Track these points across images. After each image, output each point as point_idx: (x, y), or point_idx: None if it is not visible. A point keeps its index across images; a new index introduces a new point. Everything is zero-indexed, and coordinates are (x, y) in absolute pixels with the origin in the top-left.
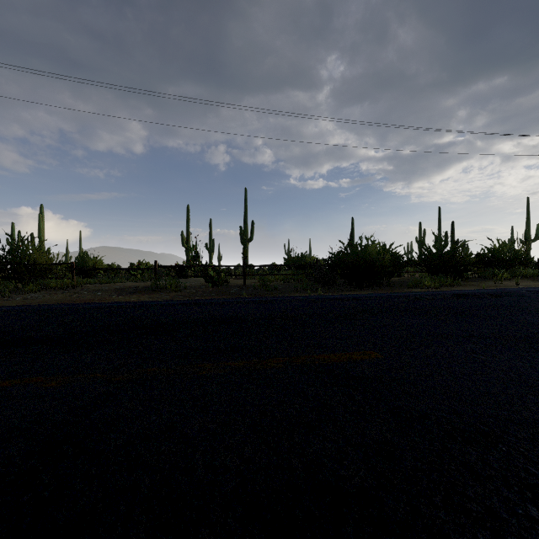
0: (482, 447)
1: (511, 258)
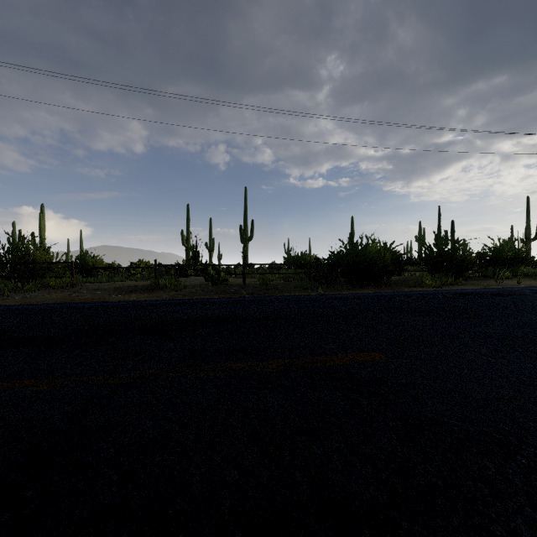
0: (500, 459)
1: (512, 257)
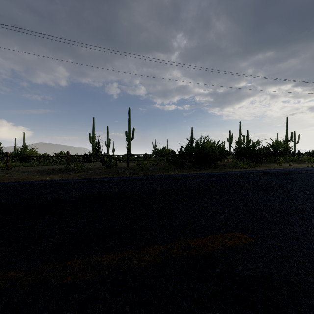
0: None
1: (283, 150)
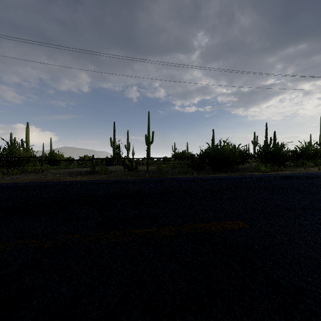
0: None
1: (313, 153)
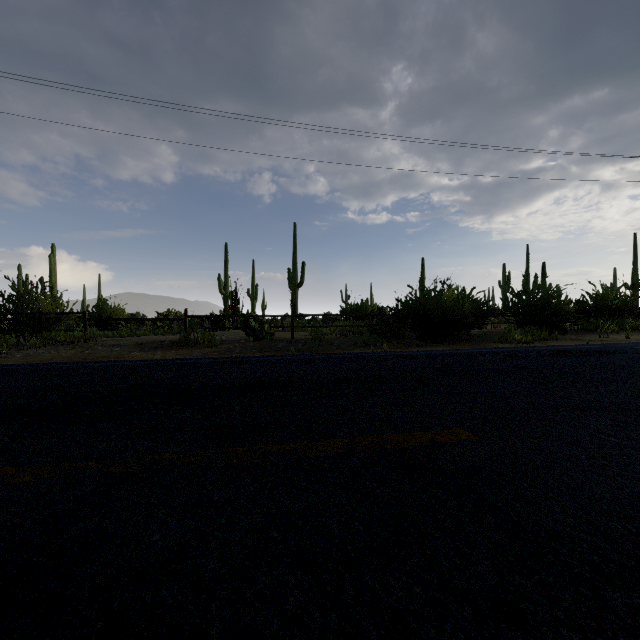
0: None
1: (618, 306)
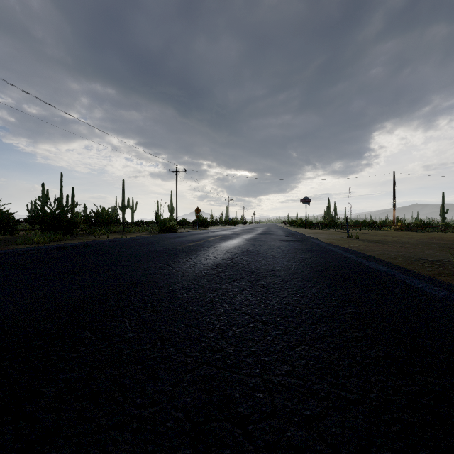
0: None
1: (109, 219)
